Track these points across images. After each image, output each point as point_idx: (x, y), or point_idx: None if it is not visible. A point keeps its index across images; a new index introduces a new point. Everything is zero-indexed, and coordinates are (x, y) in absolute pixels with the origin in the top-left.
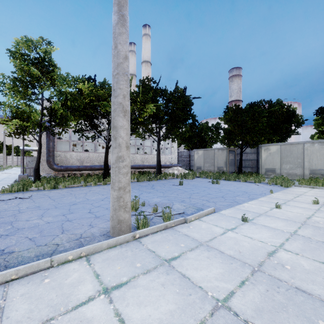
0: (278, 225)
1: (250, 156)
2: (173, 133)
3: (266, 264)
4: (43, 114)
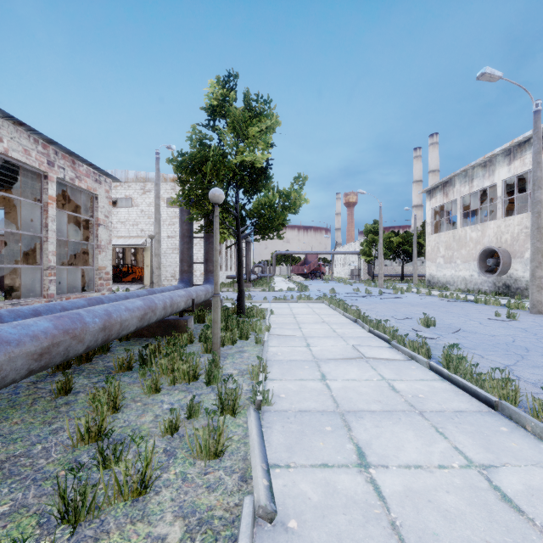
0: None
1: None
2: None
3: None
4: (377, 253)
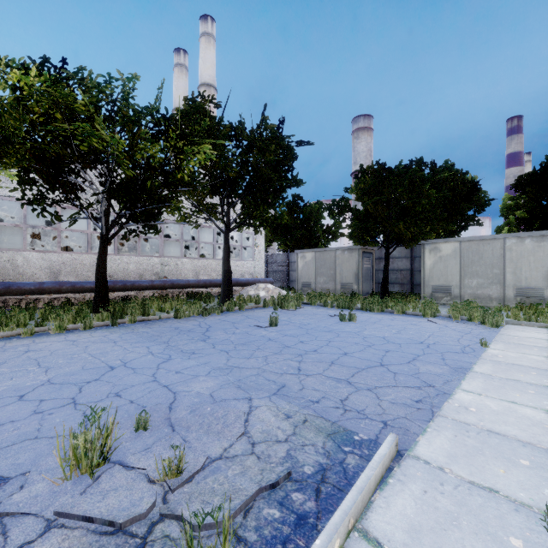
0: None
1: (399, 262)
2: (257, 217)
3: None
4: None
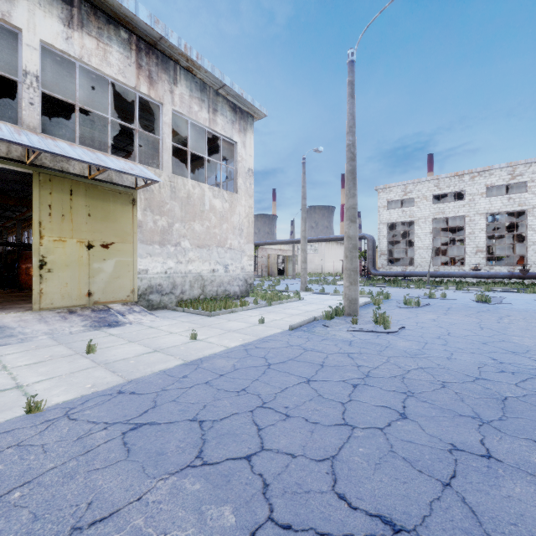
0: (234, 323)
1: None
2: None
3: (267, 313)
4: None
